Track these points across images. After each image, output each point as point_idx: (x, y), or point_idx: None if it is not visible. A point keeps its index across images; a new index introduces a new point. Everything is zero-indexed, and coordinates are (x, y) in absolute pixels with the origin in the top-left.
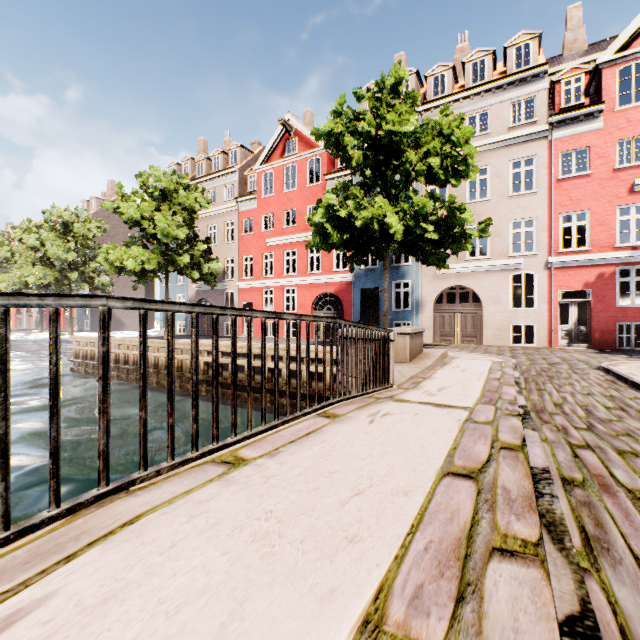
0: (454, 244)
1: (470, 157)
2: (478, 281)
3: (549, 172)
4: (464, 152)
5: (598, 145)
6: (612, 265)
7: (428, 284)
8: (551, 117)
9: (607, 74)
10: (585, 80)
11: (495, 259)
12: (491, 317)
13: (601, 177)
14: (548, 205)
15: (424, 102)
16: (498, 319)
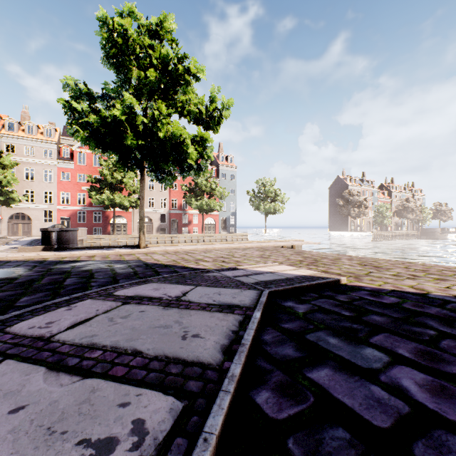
0: (11, 202)
1: (15, 180)
2: (30, 211)
3: (58, 177)
4: (13, 177)
5: (73, 173)
6: (77, 210)
7: (5, 211)
8: (58, 160)
9: (75, 153)
10: (70, 151)
11: (38, 204)
12: (36, 225)
13: (74, 183)
14: (57, 188)
15: (3, 133)
16: (39, 226)
